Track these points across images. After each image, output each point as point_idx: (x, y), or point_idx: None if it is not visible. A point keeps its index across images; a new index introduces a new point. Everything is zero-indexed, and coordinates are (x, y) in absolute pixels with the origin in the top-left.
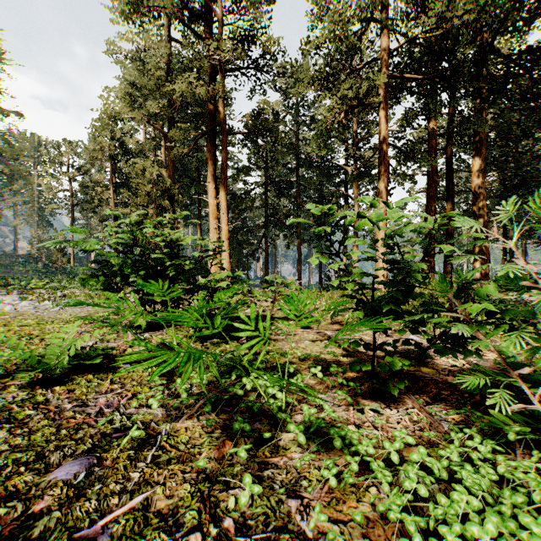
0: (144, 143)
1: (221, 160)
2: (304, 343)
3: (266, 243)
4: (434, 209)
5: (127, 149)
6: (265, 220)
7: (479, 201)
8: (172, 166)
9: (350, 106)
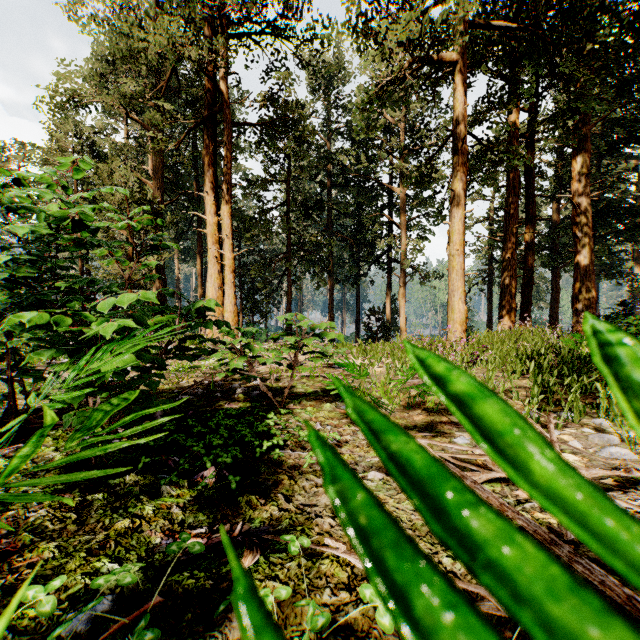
0: (123, 145)
1: (224, 159)
2: (369, 482)
3: (289, 281)
4: (515, 232)
5: (98, 151)
6: (287, 250)
7: (582, 219)
8: (158, 174)
9: (414, 58)
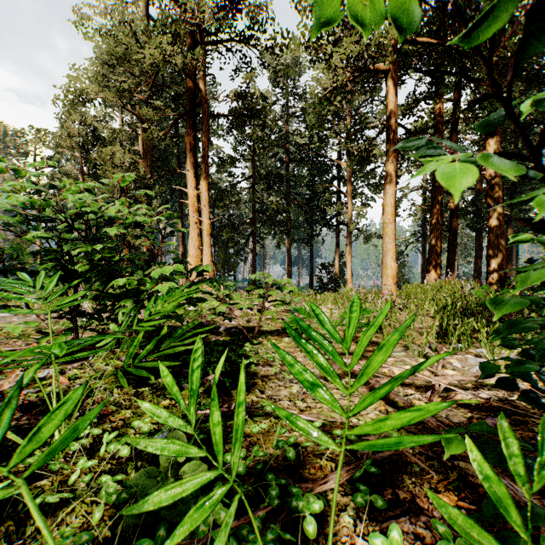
0: (119, 130)
1: (202, 144)
2: None
3: (254, 242)
4: (440, 202)
5: (99, 136)
6: (253, 216)
7: (494, 192)
8: (148, 154)
9: (354, 69)
